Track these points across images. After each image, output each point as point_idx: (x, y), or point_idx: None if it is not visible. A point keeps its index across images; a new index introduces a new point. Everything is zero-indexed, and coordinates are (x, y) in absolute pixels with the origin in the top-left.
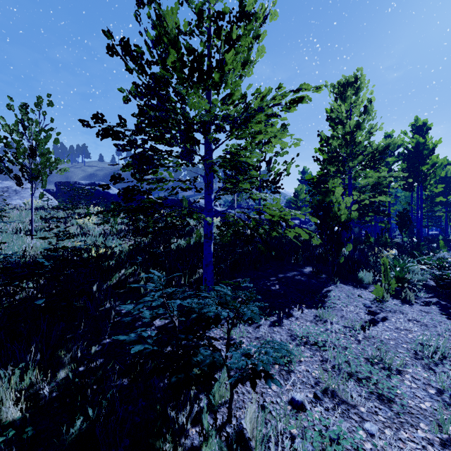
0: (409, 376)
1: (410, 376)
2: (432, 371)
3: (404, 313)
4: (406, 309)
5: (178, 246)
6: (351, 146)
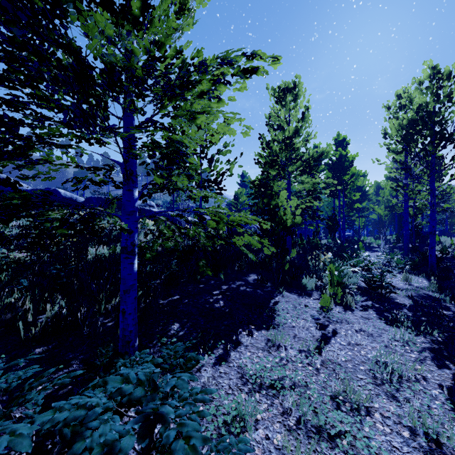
0: (378, 415)
1: (379, 414)
2: (396, 400)
3: (349, 323)
4: (350, 316)
5: (96, 258)
6: (290, 151)
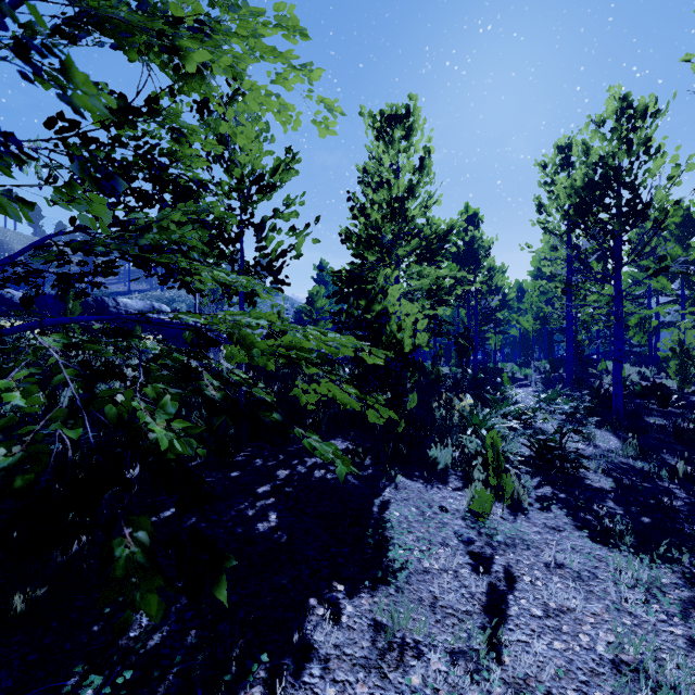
0: None
1: None
2: None
3: (529, 545)
4: (526, 527)
5: None
6: (400, 221)
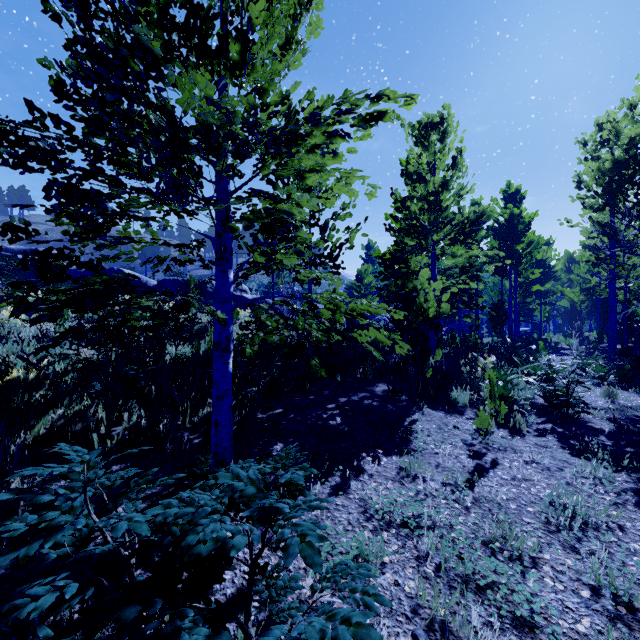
0: (548, 569)
1: (550, 568)
2: (576, 551)
3: (517, 452)
4: (519, 443)
5: (176, 359)
6: (435, 211)
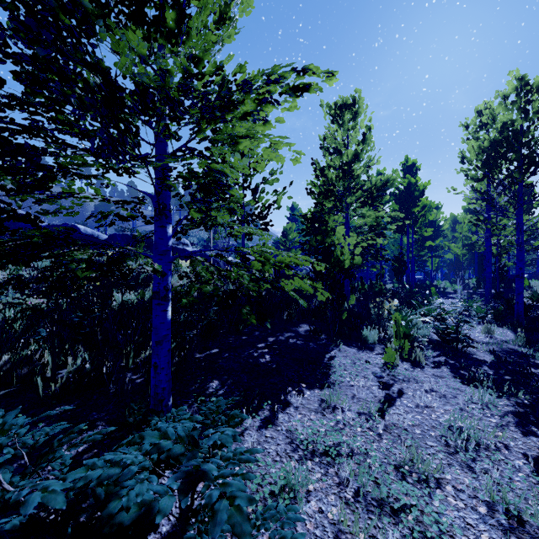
0: (450, 488)
1: (452, 487)
2: (472, 471)
3: (418, 382)
4: (419, 374)
5: (122, 305)
6: (349, 179)
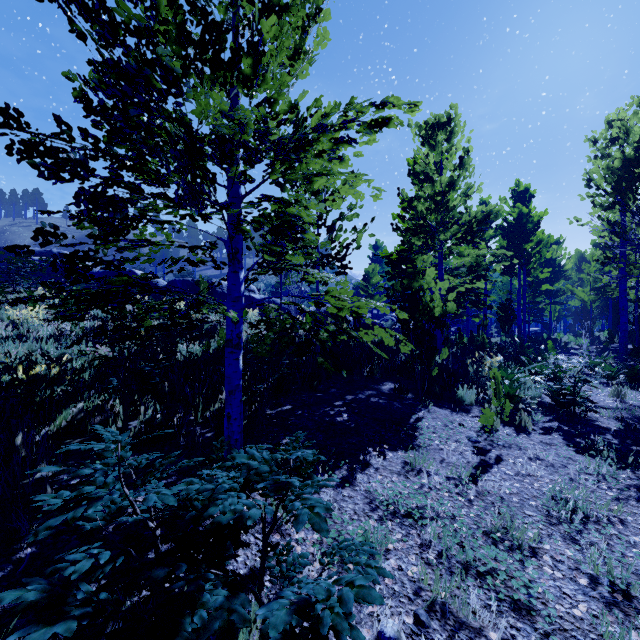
0: (548, 558)
1: (549, 557)
2: (576, 543)
3: (522, 449)
4: (524, 440)
5: (188, 357)
6: (442, 211)
